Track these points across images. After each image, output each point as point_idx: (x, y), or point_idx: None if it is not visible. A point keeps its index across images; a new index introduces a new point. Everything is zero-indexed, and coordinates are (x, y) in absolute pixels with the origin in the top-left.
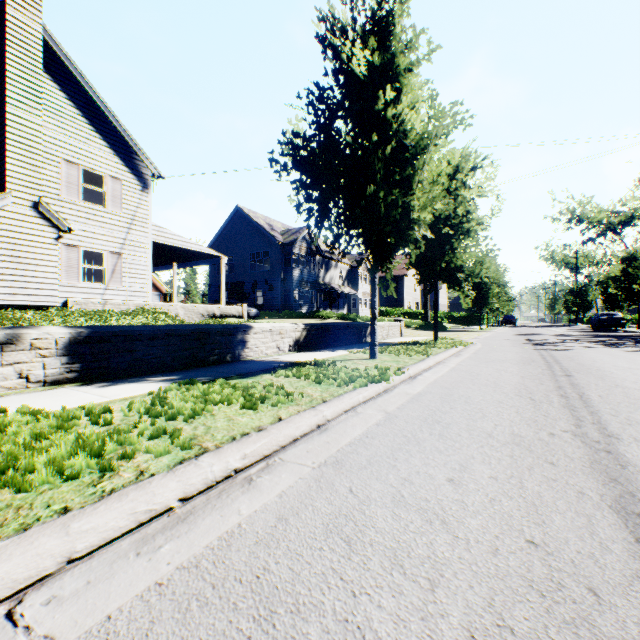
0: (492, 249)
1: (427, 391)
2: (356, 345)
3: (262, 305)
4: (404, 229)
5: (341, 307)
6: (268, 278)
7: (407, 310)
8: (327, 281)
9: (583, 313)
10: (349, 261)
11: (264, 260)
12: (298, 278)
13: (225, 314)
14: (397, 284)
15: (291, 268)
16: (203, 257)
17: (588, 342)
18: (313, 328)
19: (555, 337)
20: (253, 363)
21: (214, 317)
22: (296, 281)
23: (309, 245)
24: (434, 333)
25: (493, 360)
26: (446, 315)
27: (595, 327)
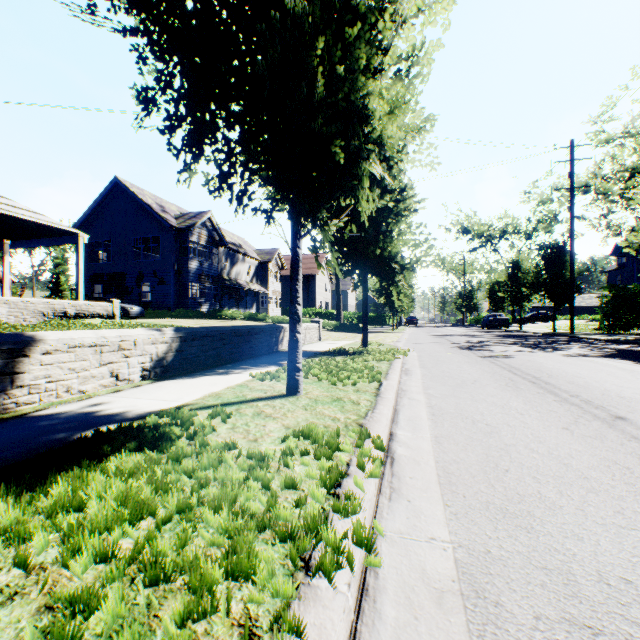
0: (427, 238)
1: (479, 551)
2: (265, 358)
3: (150, 302)
4: (357, 146)
5: (249, 306)
6: (158, 269)
7: (319, 310)
8: (233, 277)
9: (470, 314)
10: (258, 256)
11: (156, 249)
12: (197, 271)
13: (85, 313)
14: (309, 283)
15: (188, 258)
16: (50, 233)
17: (511, 344)
18: (194, 336)
19: (470, 338)
20: (2, 434)
21: (65, 317)
22: (194, 274)
23: (211, 233)
24: (363, 338)
25: (463, 381)
26: (357, 315)
27: (486, 327)
